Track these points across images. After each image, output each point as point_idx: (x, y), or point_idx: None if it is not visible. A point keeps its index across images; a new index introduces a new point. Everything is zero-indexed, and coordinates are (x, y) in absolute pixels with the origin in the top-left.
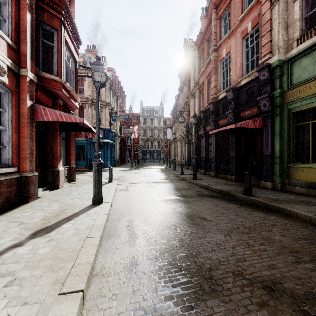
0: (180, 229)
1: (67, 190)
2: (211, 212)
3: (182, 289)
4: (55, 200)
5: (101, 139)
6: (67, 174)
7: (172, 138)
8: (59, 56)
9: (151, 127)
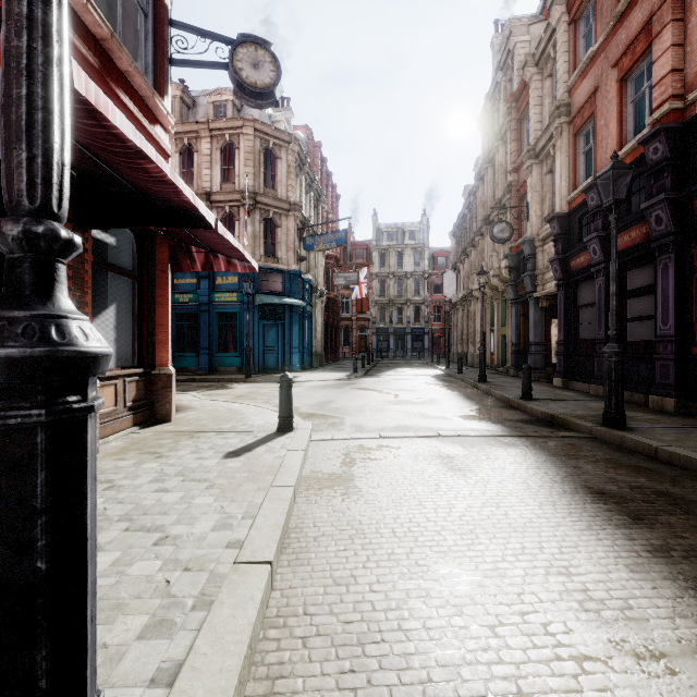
0: None
1: None
2: None
3: None
4: None
5: (277, 298)
6: (138, 396)
7: (456, 298)
8: None
9: (398, 273)
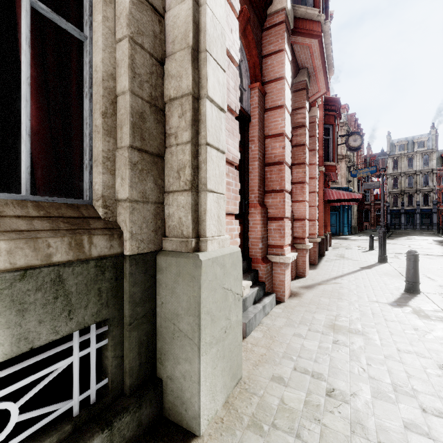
0: None
1: (337, 252)
2: None
3: None
4: (340, 257)
5: None
6: None
7: None
8: (334, 145)
9: (409, 172)
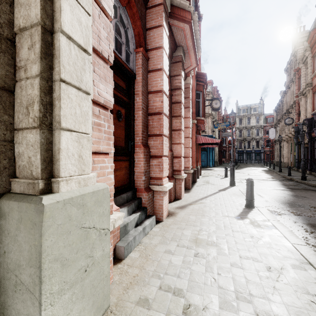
0: (287, 198)
1: (205, 179)
2: (311, 196)
3: (288, 205)
4: (206, 182)
5: None
6: None
7: (276, 138)
8: (203, 105)
9: (248, 127)
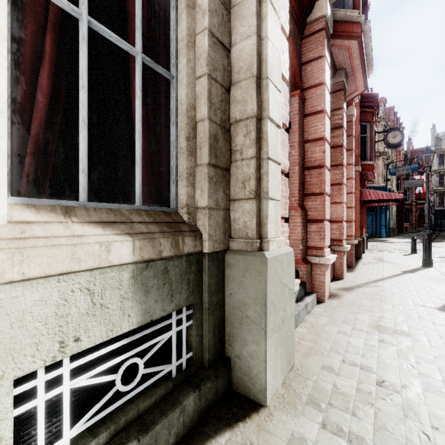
0: None
1: (375, 255)
2: None
3: None
4: (379, 260)
5: None
6: None
7: None
8: (371, 143)
9: None
